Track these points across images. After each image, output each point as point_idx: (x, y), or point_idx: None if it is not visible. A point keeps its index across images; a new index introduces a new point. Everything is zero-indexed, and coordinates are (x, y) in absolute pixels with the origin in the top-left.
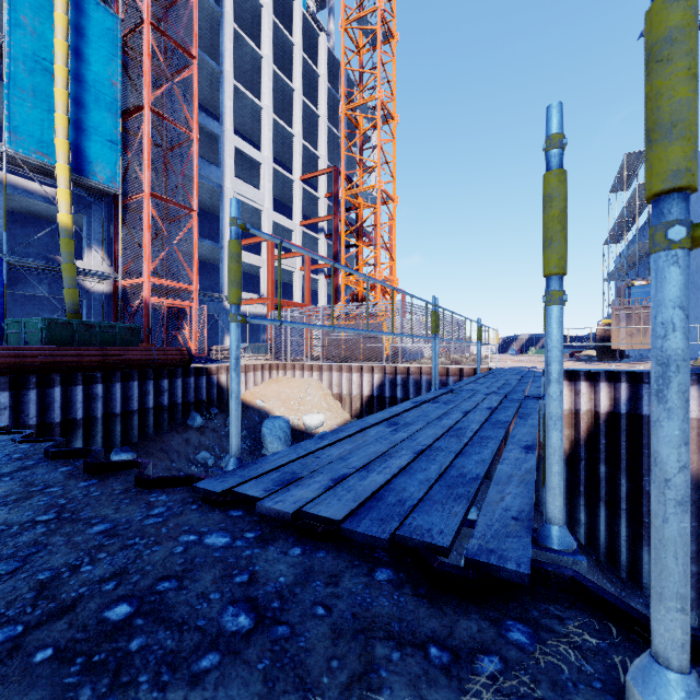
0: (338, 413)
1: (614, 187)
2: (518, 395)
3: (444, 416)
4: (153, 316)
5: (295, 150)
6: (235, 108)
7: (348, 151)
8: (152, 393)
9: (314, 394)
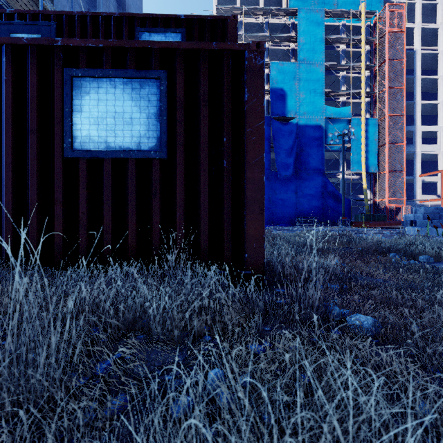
0: None
1: None
2: None
3: None
4: (389, 211)
5: None
6: (421, 109)
7: None
8: None
9: None
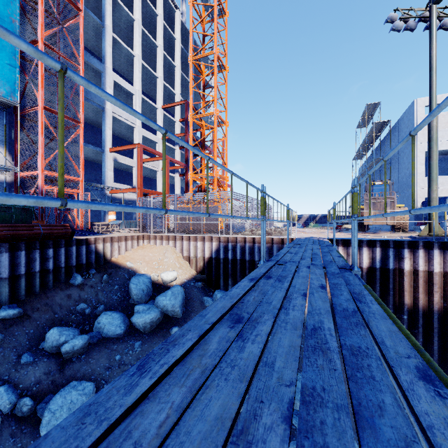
0: (187, 270)
1: (359, 125)
2: (334, 267)
3: (287, 303)
4: None
5: (158, 87)
6: (115, 54)
7: (195, 92)
8: (38, 260)
9: (170, 257)
